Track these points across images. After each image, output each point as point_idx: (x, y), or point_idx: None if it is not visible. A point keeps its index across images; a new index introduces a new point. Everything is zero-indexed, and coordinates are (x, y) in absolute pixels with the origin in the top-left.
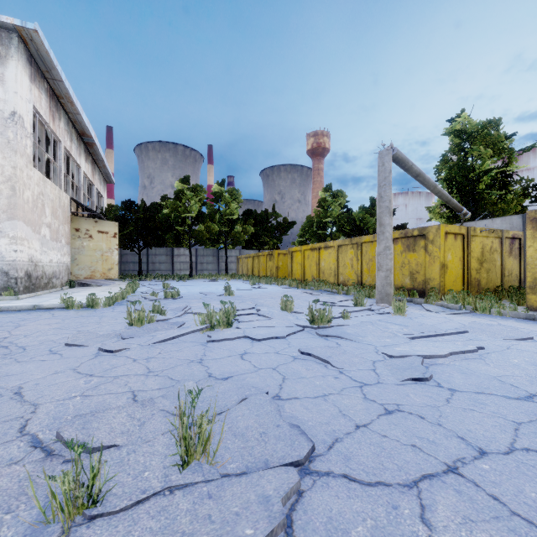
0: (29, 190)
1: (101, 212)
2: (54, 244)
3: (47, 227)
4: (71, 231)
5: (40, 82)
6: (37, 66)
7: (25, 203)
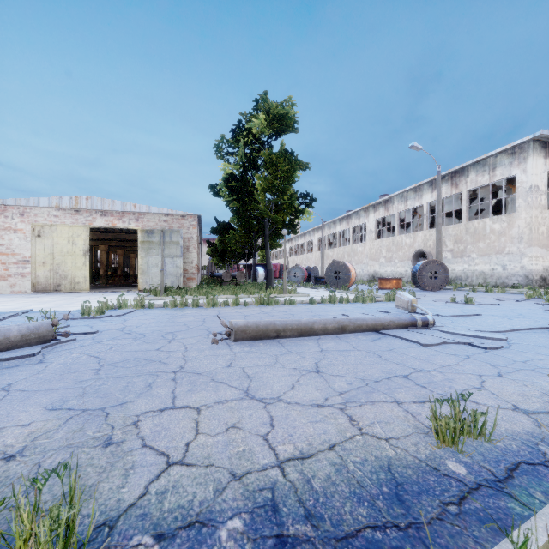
0: (543, 226)
1: None
2: None
3: None
4: None
5: None
6: None
7: (539, 235)
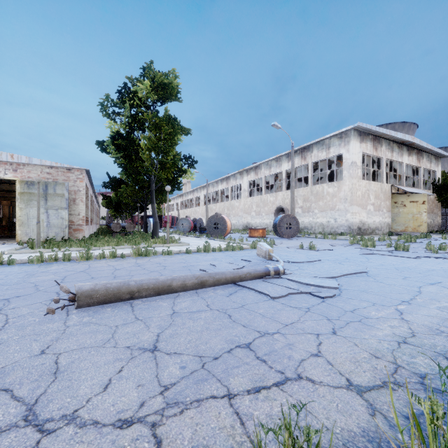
0: (359, 191)
1: (432, 183)
2: (377, 213)
3: (371, 205)
4: (391, 203)
5: (366, 138)
6: (364, 133)
7: (357, 197)
